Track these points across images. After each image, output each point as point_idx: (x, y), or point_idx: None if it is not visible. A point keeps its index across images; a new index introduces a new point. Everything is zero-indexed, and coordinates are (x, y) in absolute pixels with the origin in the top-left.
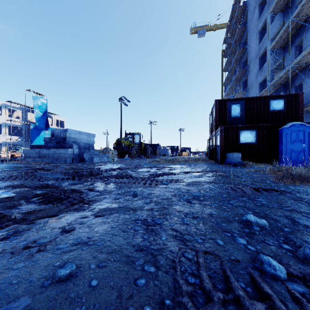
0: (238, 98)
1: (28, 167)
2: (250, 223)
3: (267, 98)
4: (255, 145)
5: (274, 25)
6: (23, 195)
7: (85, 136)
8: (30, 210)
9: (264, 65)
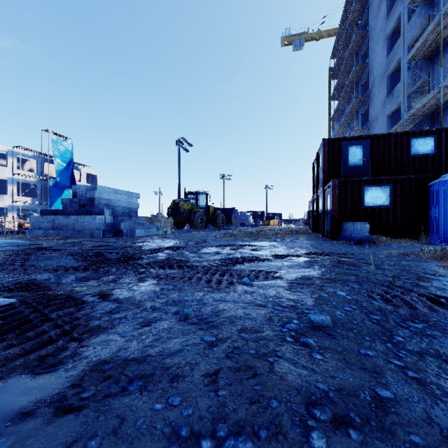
0: (360, 136)
1: (29, 245)
2: None
3: (406, 135)
4: (389, 209)
5: (412, 25)
6: None
7: (123, 197)
8: None
9: (396, 87)
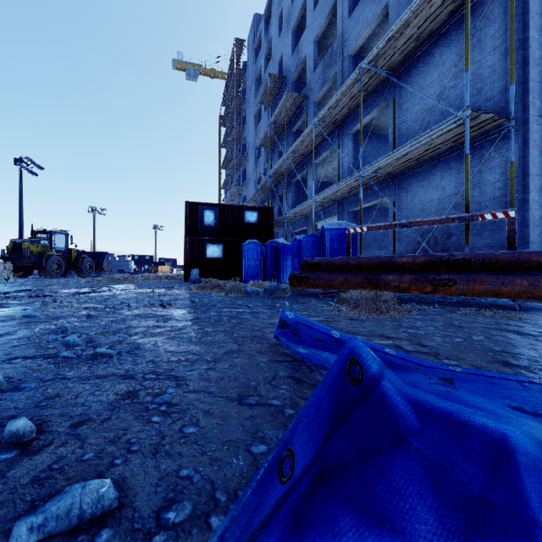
0: (212, 203)
1: None
2: (122, 303)
3: (242, 207)
4: (222, 260)
5: (266, 116)
6: None
7: None
8: None
9: (259, 159)
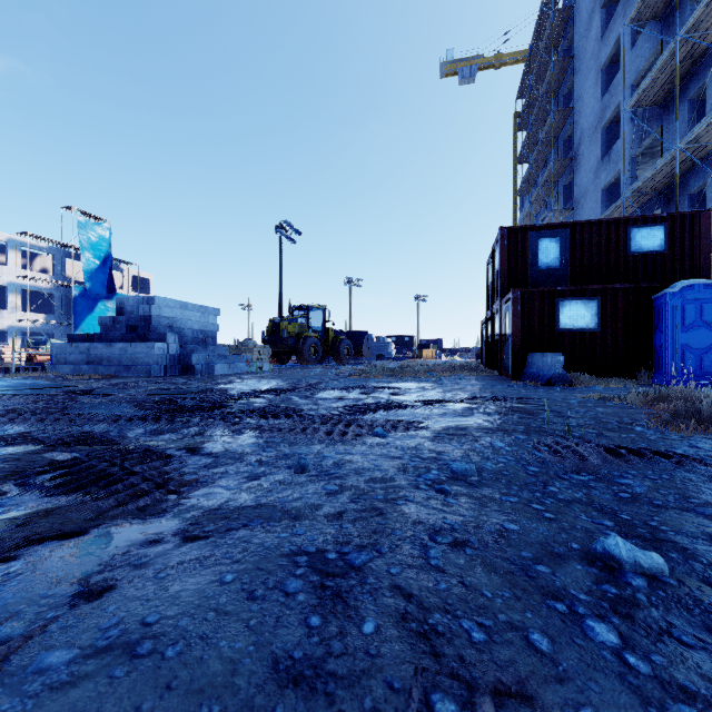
0: (555, 224)
1: (57, 387)
2: (616, 562)
3: (623, 222)
4: (595, 334)
5: (638, 52)
6: (17, 466)
7: (195, 314)
8: (21, 514)
9: (615, 146)
